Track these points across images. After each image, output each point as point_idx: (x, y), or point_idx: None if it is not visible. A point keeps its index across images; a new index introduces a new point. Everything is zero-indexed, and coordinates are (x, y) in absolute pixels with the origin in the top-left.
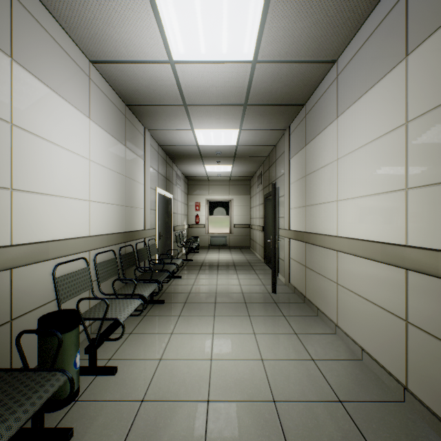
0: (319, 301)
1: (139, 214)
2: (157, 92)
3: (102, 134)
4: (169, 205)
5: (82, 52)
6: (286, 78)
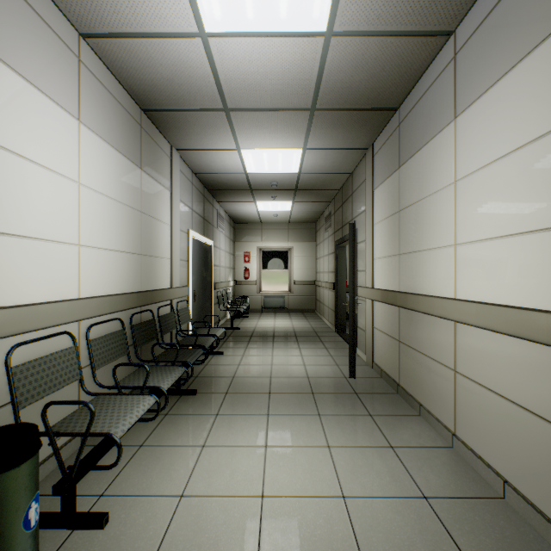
0: (422, 394)
1: (163, 266)
2: (185, 89)
3: (101, 147)
4: (208, 255)
5: (65, 18)
6: (374, 64)
